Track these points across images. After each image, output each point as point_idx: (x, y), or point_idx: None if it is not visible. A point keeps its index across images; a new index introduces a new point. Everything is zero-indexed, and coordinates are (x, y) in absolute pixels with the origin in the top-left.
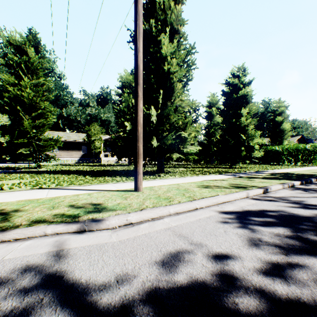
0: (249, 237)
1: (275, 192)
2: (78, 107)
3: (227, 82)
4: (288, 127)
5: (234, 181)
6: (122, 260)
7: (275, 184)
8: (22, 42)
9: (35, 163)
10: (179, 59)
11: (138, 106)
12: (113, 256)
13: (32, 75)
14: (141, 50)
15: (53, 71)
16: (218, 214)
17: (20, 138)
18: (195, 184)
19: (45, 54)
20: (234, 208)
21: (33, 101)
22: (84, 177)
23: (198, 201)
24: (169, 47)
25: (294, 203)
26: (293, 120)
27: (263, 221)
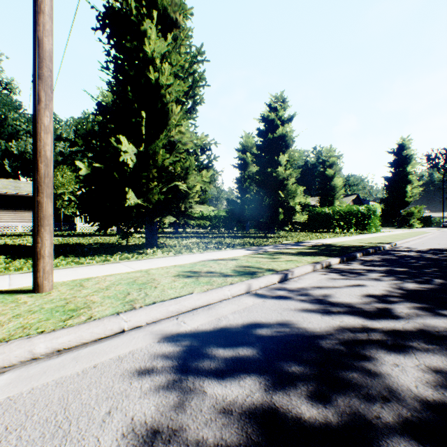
0: (151, 432)
1: (298, 280)
2: None
3: (261, 116)
4: (340, 183)
5: (247, 261)
6: None
7: (303, 264)
8: None
9: None
10: (177, 67)
11: (40, 121)
12: None
13: None
14: (47, 10)
15: None
16: (154, 343)
17: None
18: (179, 268)
19: None
20: (202, 323)
21: None
22: None
23: (131, 314)
24: (158, 44)
25: (314, 301)
26: (349, 176)
27: (231, 357)
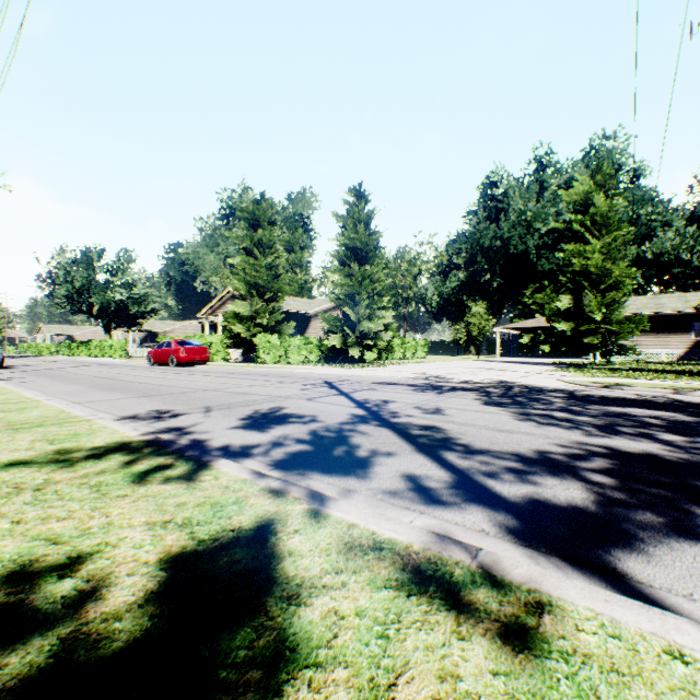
0: None
1: None
2: (681, 229)
3: None
4: None
5: None
6: (699, 401)
7: None
8: (586, 191)
9: (602, 357)
10: None
11: None
12: (695, 400)
13: (599, 229)
14: None
15: (619, 170)
16: None
17: (583, 323)
18: None
19: (603, 146)
20: None
21: (601, 269)
22: (689, 378)
23: None
24: None
25: None
26: None
27: None
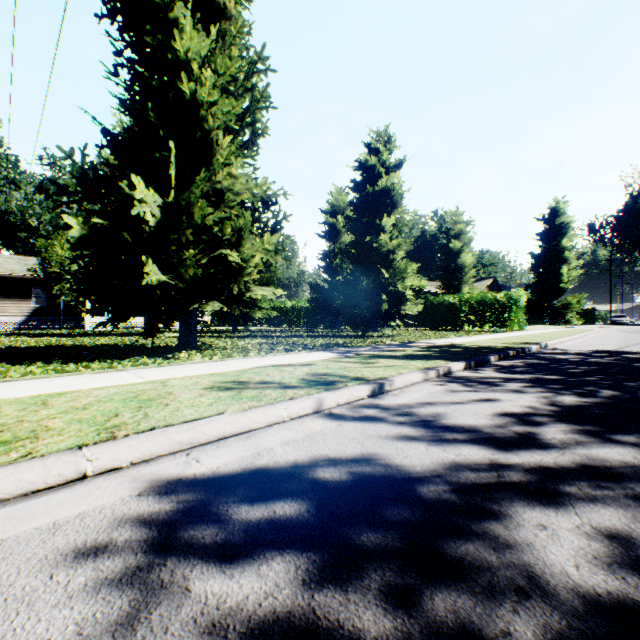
0: None
1: (400, 393)
2: (31, 194)
3: (356, 160)
4: (470, 260)
5: (327, 367)
6: None
7: (410, 370)
8: None
9: None
10: (226, 77)
11: None
12: None
13: None
14: None
15: None
16: (130, 498)
17: None
18: (218, 377)
19: None
20: (228, 461)
21: None
22: None
23: (103, 448)
24: (196, 40)
25: (420, 424)
26: (483, 252)
27: (258, 520)
